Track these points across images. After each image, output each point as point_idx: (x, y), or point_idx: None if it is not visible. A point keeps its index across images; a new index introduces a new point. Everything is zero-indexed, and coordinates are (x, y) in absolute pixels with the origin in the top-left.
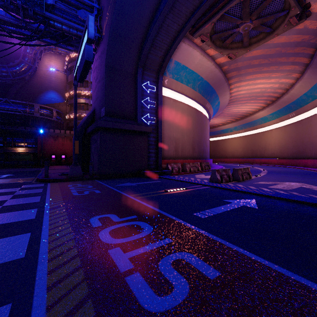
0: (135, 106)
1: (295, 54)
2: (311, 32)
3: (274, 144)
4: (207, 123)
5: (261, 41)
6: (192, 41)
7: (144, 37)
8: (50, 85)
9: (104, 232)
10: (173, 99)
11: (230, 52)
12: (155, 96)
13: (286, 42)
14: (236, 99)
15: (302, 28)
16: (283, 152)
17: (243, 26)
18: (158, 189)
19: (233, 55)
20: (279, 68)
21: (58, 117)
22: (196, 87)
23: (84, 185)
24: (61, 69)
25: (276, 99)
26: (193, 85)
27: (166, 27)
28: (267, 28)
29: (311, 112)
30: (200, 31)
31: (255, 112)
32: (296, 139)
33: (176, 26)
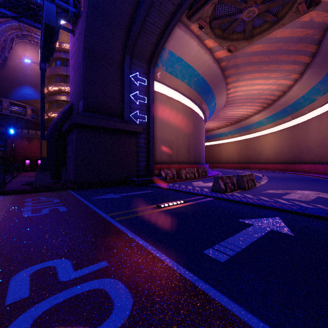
0: (122, 100)
1: (297, 52)
2: (316, 26)
3: (269, 149)
4: (203, 125)
5: (264, 33)
6: (189, 28)
7: (132, 16)
8: (25, 80)
9: (19, 325)
10: (166, 95)
11: (230, 43)
12: (146, 91)
13: (289, 37)
14: (232, 101)
15: (307, 20)
16: (279, 157)
17: (248, 11)
18: (149, 204)
19: (234, 48)
20: (278, 67)
21: (33, 116)
22: (192, 84)
23: (49, 198)
24: (38, 62)
25: (273, 102)
26: (189, 82)
27: (159, 5)
28: (272, 17)
29: (308, 116)
30: (199, 14)
31: (250, 116)
32: (292, 144)
33: (170, 5)
